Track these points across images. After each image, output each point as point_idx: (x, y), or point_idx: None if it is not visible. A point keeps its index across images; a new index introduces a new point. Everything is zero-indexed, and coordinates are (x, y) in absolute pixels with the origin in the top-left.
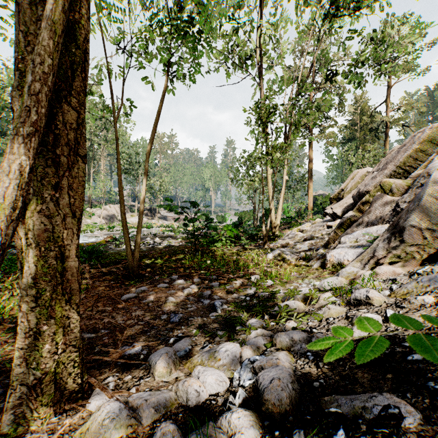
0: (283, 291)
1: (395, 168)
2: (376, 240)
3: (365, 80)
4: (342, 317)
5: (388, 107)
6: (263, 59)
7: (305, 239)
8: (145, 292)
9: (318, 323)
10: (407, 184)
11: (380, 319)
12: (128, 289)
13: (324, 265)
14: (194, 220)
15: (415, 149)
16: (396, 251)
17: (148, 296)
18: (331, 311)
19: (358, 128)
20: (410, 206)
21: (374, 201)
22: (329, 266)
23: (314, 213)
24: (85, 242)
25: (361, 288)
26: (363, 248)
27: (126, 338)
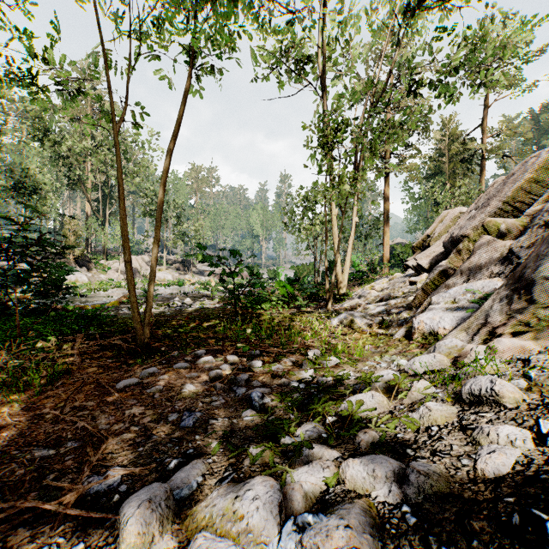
0: (354, 373)
1: (500, 205)
2: (488, 300)
3: (459, 92)
4: (454, 427)
5: (484, 133)
6: (327, 65)
7: (381, 300)
8: (154, 376)
9: (414, 435)
10: (522, 223)
11: (527, 438)
12: (128, 372)
13: (409, 334)
14: (233, 273)
15: (527, 179)
16: (521, 316)
17: (157, 382)
18: (434, 415)
19: (446, 159)
20: (541, 249)
21: (477, 247)
22: (417, 336)
23: (391, 266)
24: (91, 304)
25: (474, 373)
26: (464, 311)
27: (103, 457)
